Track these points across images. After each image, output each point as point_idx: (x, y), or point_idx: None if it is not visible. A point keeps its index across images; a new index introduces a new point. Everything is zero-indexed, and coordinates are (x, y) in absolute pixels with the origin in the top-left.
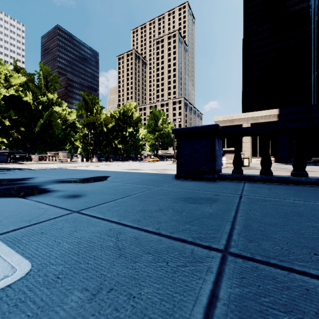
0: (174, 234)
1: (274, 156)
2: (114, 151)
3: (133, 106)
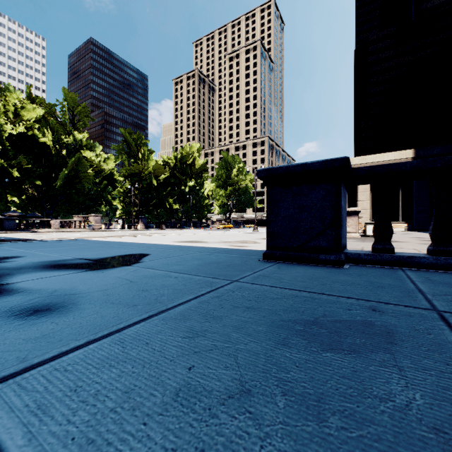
0: None
1: (407, 220)
2: (168, 214)
3: (195, 149)
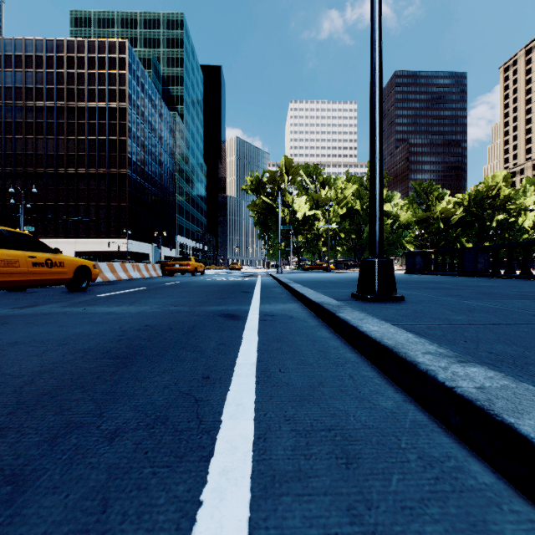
0: None
1: None
2: None
3: (499, 178)
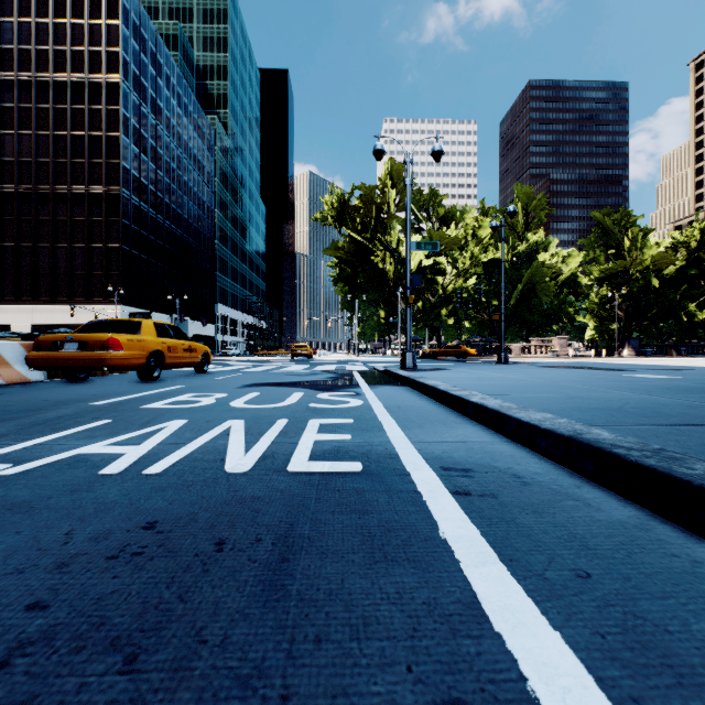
0: None
1: None
2: (682, 330)
3: None
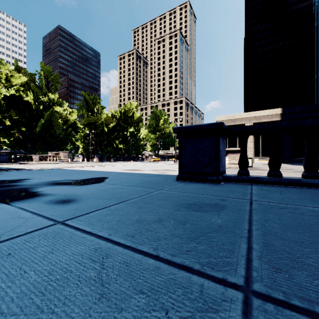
0: (176, 257)
1: None
2: (115, 151)
3: (134, 106)
